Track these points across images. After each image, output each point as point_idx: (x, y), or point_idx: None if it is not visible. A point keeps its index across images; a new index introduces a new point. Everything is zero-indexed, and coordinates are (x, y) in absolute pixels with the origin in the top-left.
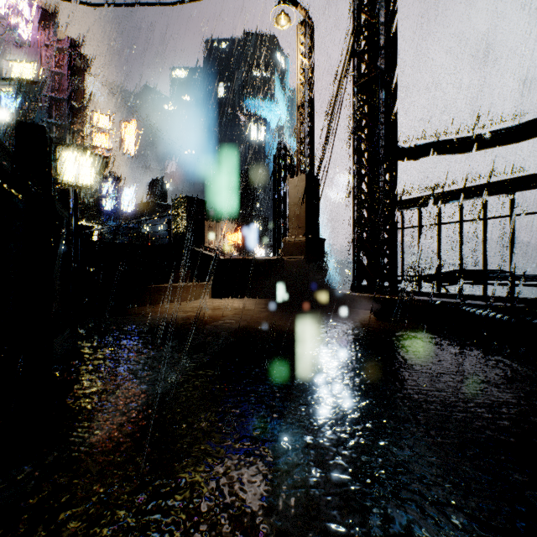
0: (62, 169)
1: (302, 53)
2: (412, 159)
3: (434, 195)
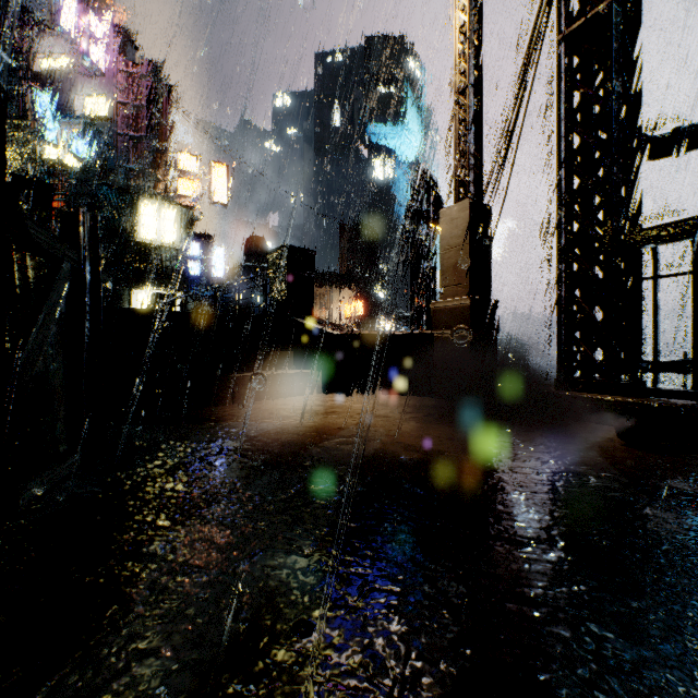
0: (141, 224)
1: (462, 10)
2: (673, 153)
3: None
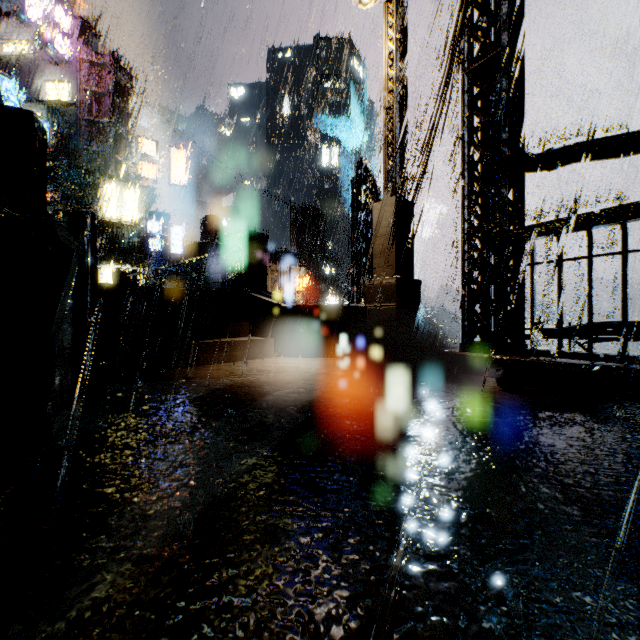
0: (103, 204)
1: (391, 39)
2: (546, 168)
3: (583, 215)
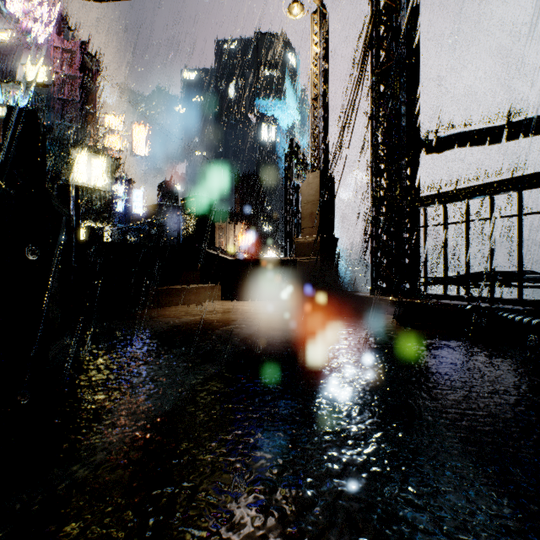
0: (74, 171)
1: (316, 44)
2: (436, 151)
3: (462, 189)
